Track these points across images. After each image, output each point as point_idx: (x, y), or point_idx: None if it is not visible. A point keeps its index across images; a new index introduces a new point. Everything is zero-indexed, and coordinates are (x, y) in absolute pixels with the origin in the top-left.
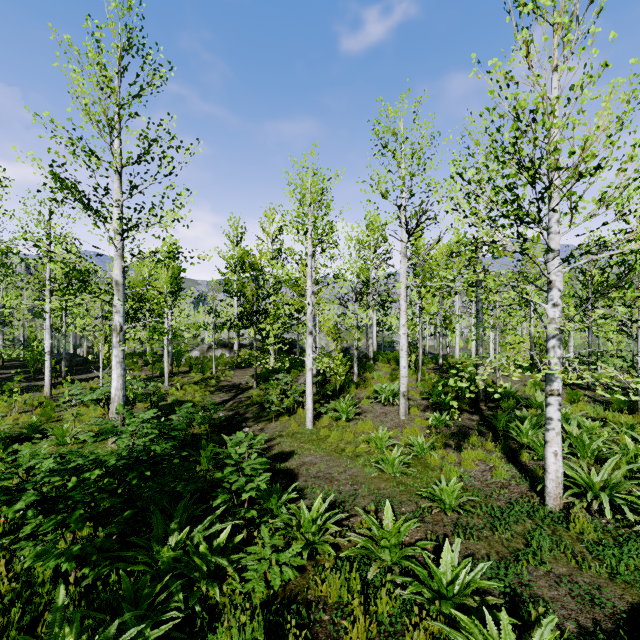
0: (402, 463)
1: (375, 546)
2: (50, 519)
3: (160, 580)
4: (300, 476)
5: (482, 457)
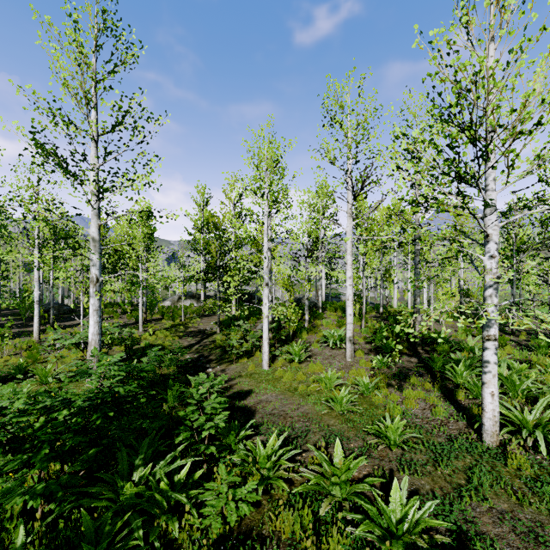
0: (349, 401)
1: (326, 481)
2: (15, 459)
3: (123, 514)
4: (257, 413)
5: (422, 396)
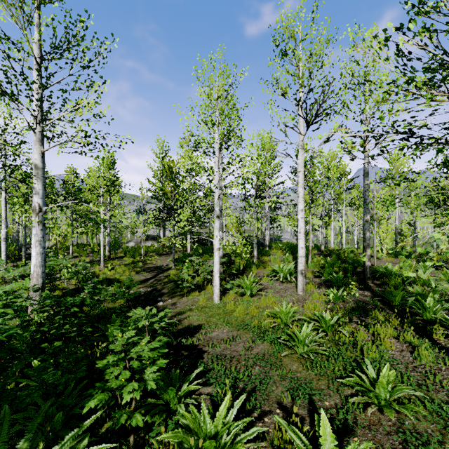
0: (313, 341)
1: None
2: None
3: None
4: (206, 354)
5: (393, 334)
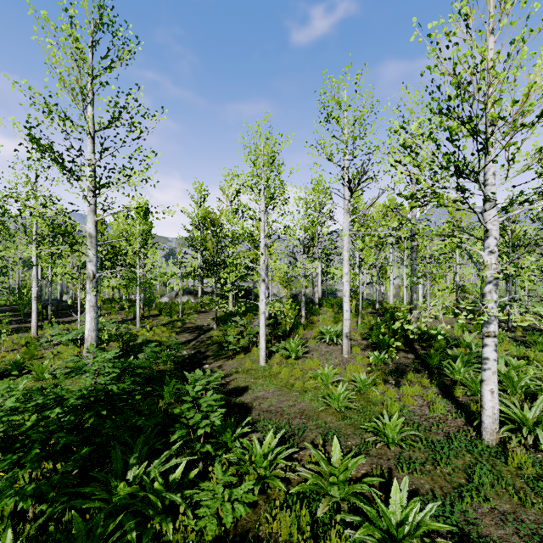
0: (347, 398)
1: (324, 481)
2: (5, 459)
3: (117, 515)
4: (253, 410)
5: (419, 393)
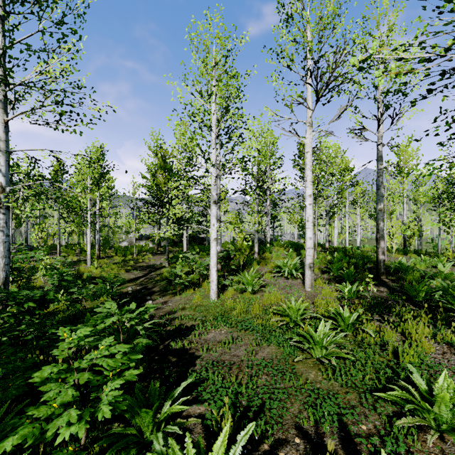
0: (333, 343)
1: None
2: None
3: None
4: (199, 360)
5: (426, 333)
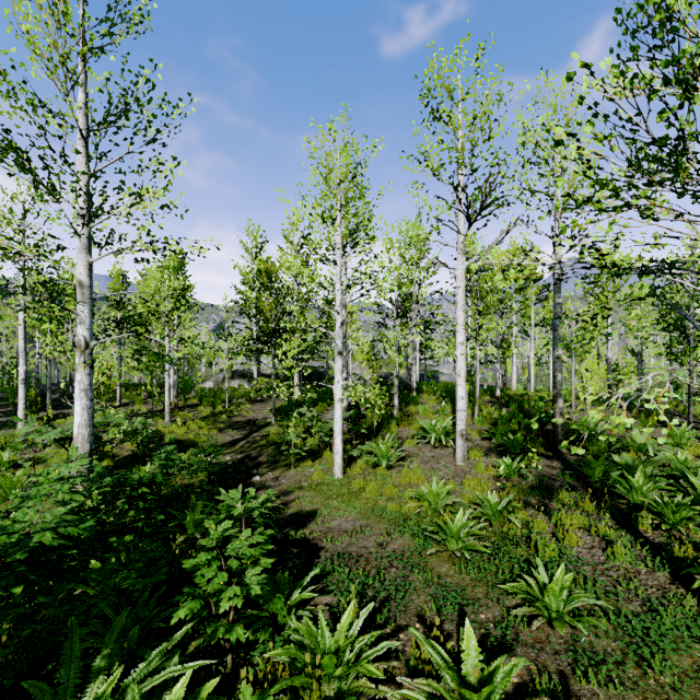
0: (470, 534)
1: None
2: None
3: None
4: (323, 551)
5: (583, 524)
